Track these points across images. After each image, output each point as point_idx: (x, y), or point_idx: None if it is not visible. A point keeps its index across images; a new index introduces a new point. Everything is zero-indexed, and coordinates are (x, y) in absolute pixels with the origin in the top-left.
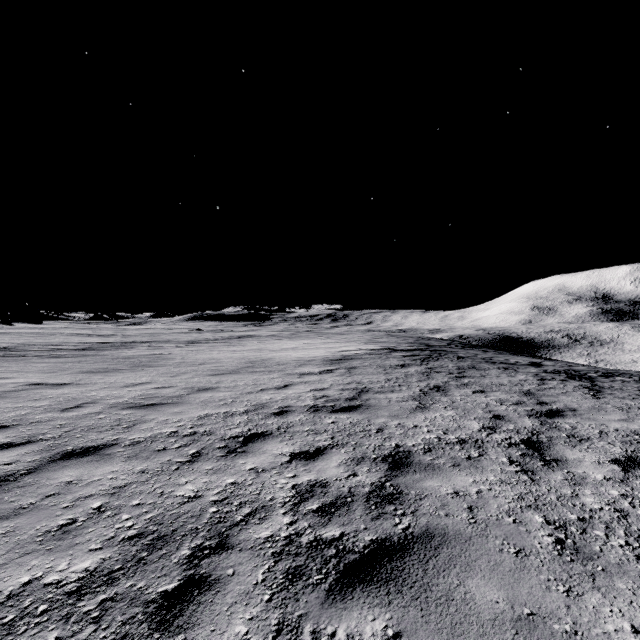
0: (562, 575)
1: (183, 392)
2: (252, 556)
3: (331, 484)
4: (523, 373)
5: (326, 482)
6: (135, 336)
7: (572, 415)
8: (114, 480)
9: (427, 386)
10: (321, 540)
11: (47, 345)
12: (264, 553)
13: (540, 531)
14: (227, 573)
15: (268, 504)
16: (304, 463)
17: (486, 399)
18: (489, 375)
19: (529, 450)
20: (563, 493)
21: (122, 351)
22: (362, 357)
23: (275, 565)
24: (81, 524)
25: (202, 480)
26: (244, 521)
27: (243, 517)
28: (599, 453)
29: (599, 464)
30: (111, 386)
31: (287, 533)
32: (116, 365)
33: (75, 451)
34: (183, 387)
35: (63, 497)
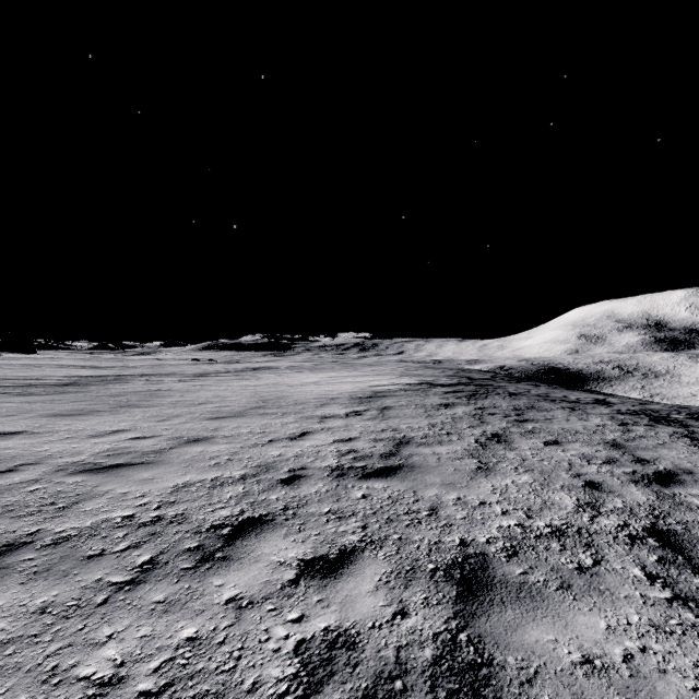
0: None
1: (166, 445)
2: None
3: (364, 639)
4: (596, 415)
5: (355, 634)
6: (136, 368)
7: (693, 481)
8: None
9: (483, 435)
10: None
11: (25, 379)
12: None
13: None
14: None
15: None
16: (319, 584)
17: (565, 455)
18: (556, 418)
19: (666, 550)
20: None
21: (112, 387)
22: (397, 394)
23: None
24: None
25: (139, 631)
26: None
27: None
28: None
29: None
30: (75, 436)
31: None
32: (96, 405)
33: None
34: (169, 437)
35: None
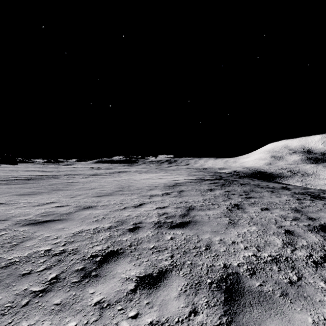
0: None
1: (72, 210)
2: None
3: None
4: (284, 195)
5: None
6: (63, 171)
7: None
8: None
9: (230, 205)
10: None
11: (9, 177)
12: None
13: None
14: None
15: None
16: (147, 292)
17: (272, 215)
18: (265, 196)
19: None
20: None
21: (50, 180)
22: (186, 184)
23: None
24: None
25: (42, 324)
26: None
27: None
28: None
29: None
30: (28, 205)
31: None
32: (41, 189)
33: None
34: (74, 206)
35: None
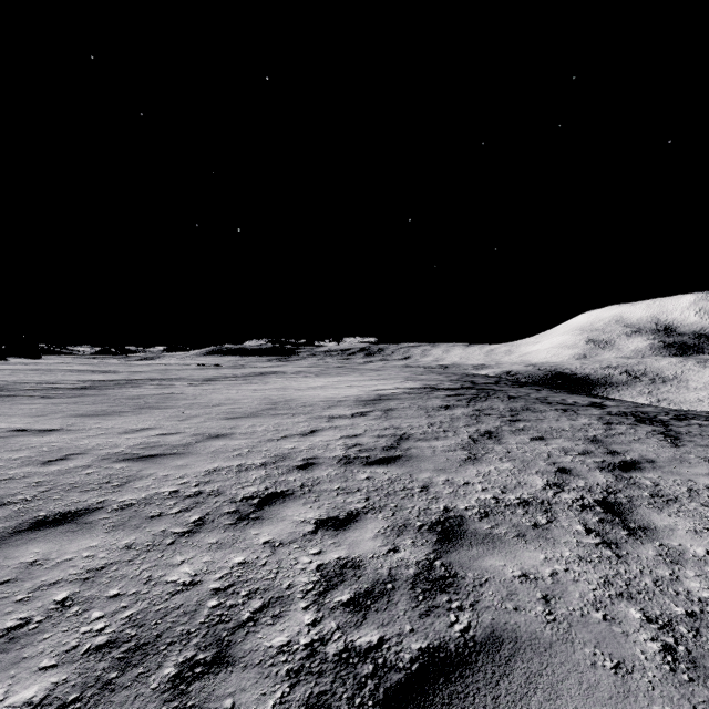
0: (682, 705)
1: (191, 440)
2: (260, 677)
3: (366, 564)
4: (585, 416)
5: (360, 561)
6: (144, 373)
7: (651, 468)
8: (90, 559)
9: (477, 432)
10: (353, 650)
11: (41, 383)
12: (276, 672)
13: (640, 633)
14: (224, 706)
15: (285, 594)
16: (332, 534)
17: (547, 448)
18: (547, 418)
19: (607, 514)
20: (660, 575)
21: (127, 390)
22: (400, 397)
23: (290, 692)
24: (35, 626)
25: (203, 559)
26: (252, 620)
27: (251, 614)
28: (693, 518)
29: (696, 533)
30: (107, 432)
31: (308, 639)
32: (117, 407)
33: (48, 518)
34: (192, 433)
35: (20, 585)
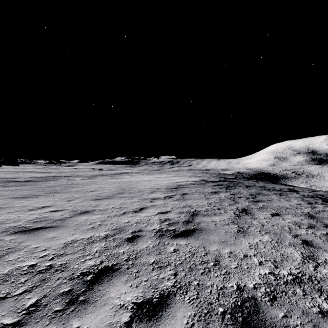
0: None
1: (68, 215)
2: None
3: None
4: (293, 198)
5: None
6: (64, 173)
7: None
8: None
9: (237, 209)
10: None
11: (8, 178)
12: None
13: None
14: None
15: None
16: (145, 327)
17: (285, 222)
18: (273, 200)
19: None
20: None
21: (49, 182)
22: (189, 186)
23: None
24: None
25: None
26: None
27: None
28: None
29: None
30: (21, 210)
31: None
32: (38, 192)
33: None
34: (70, 210)
35: None
